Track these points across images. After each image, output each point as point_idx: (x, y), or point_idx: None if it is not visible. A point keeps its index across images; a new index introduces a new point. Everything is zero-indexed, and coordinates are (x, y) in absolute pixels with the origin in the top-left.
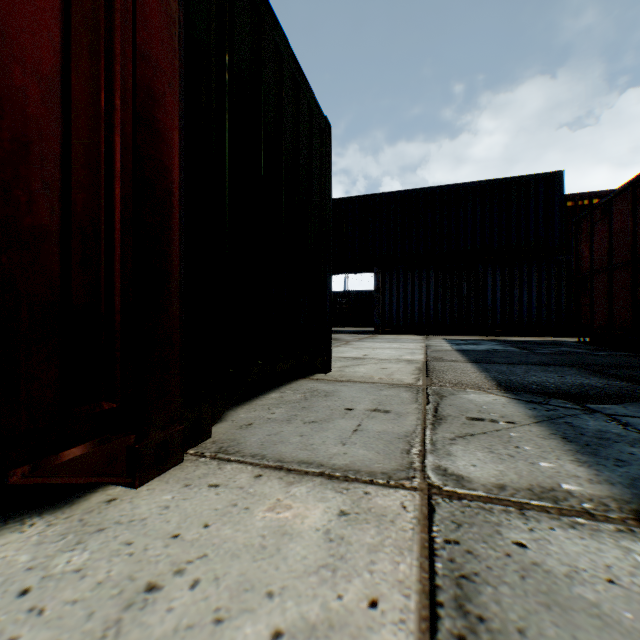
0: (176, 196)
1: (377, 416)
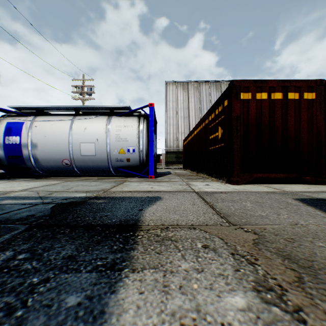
0: (322, 144)
1: None
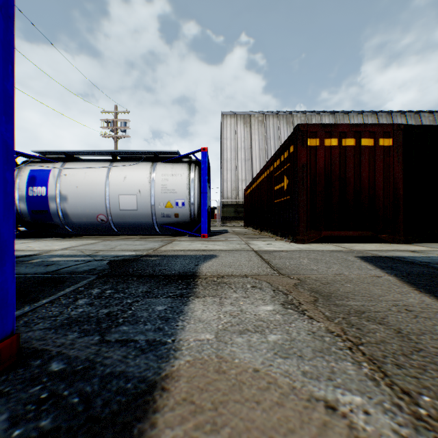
0: (400, 197)
1: None
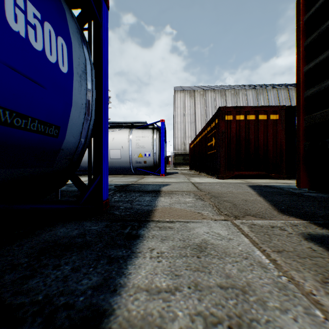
0: (283, 151)
1: None
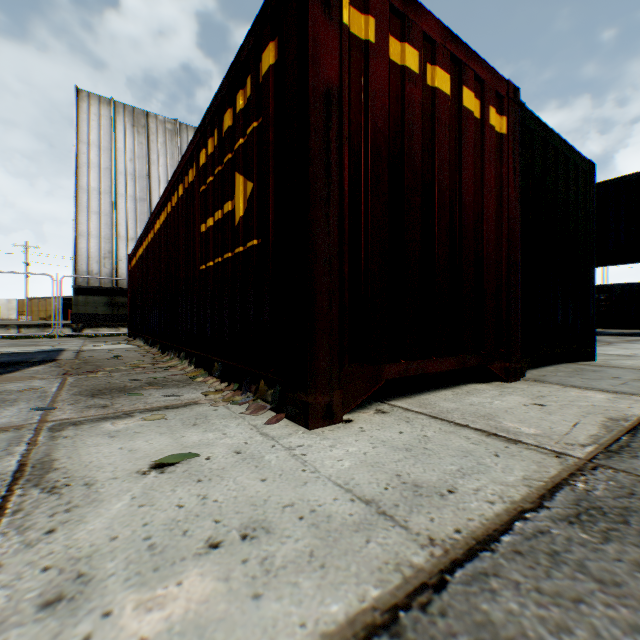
0: (517, 267)
1: (639, 381)
